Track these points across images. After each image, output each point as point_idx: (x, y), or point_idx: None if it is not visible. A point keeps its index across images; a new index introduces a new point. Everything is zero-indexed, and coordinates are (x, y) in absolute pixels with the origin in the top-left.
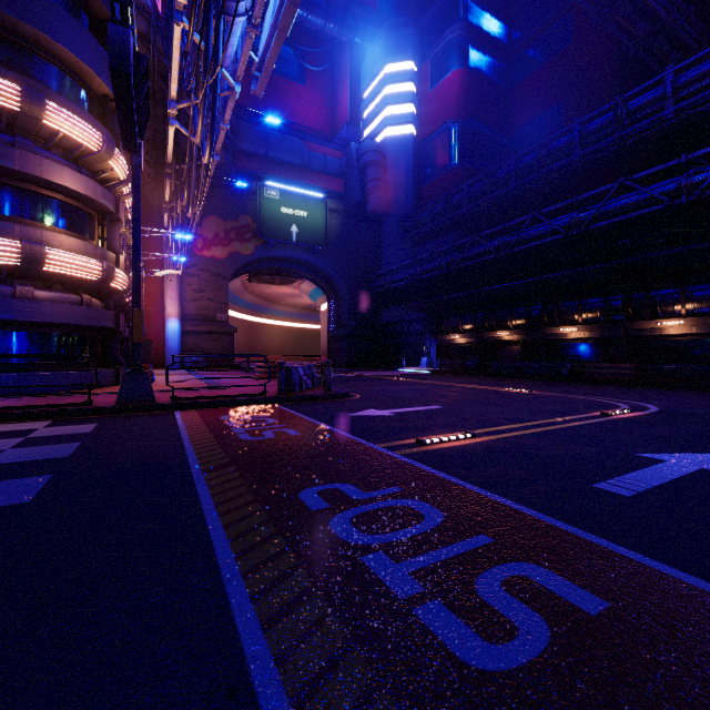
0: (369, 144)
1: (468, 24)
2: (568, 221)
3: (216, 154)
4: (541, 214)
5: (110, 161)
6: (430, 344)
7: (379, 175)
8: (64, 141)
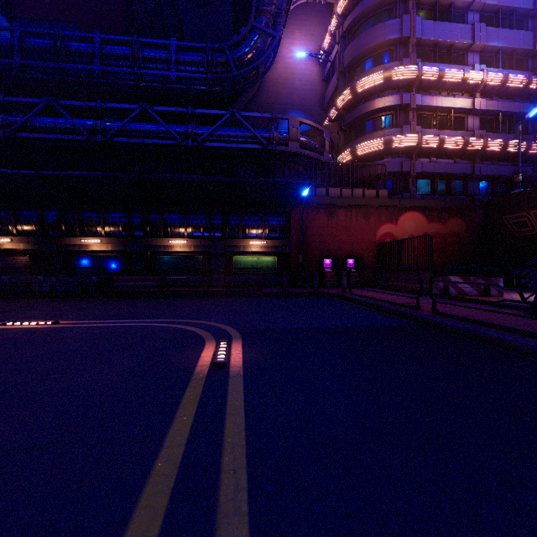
0: None
1: None
2: (92, 124)
3: None
4: (59, 106)
5: None
6: None
7: None
8: None
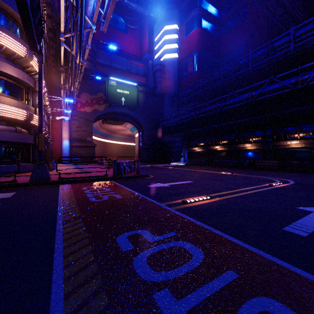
0: (157, 61)
1: (201, 9)
2: (247, 96)
3: (85, 61)
4: (235, 93)
5: (31, 62)
6: (185, 152)
7: (162, 75)
8: (6, 51)
